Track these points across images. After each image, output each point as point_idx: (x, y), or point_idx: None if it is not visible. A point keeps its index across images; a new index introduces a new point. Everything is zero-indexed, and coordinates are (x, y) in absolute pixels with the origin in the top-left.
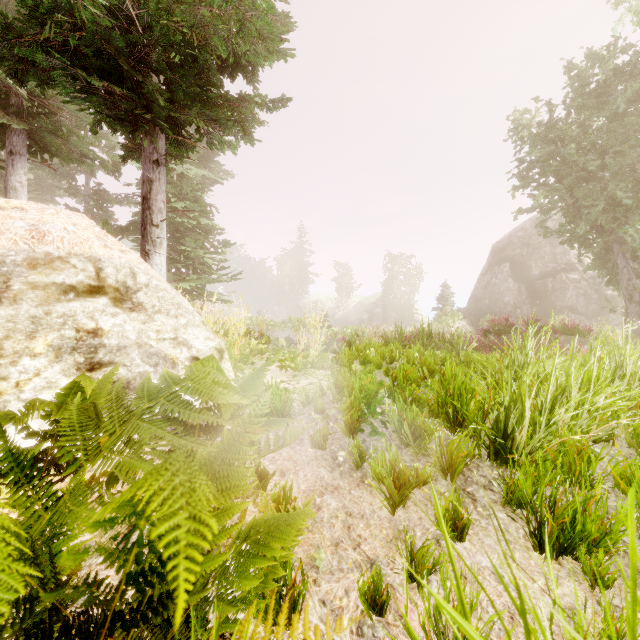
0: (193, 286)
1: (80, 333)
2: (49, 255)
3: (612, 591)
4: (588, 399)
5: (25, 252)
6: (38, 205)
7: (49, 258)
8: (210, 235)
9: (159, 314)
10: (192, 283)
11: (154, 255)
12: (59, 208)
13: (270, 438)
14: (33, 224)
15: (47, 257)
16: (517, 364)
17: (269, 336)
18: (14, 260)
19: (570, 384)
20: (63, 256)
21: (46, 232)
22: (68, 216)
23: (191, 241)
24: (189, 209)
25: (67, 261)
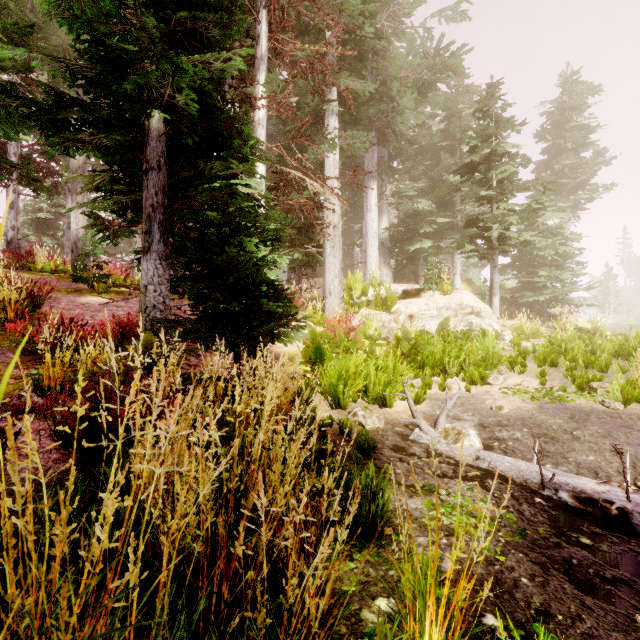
0: (551, 297)
1: (468, 323)
2: (463, 306)
3: (542, 368)
4: (602, 345)
5: (459, 306)
6: (461, 293)
7: (463, 307)
8: (570, 256)
9: (486, 319)
10: (548, 296)
11: (494, 298)
12: (466, 292)
13: (510, 351)
14: (460, 299)
15: (463, 307)
16: (625, 339)
17: (601, 332)
18: (457, 308)
19: (595, 340)
20: (465, 306)
21: (462, 301)
22: (467, 294)
23: (546, 268)
24: (545, 247)
25: (466, 307)
